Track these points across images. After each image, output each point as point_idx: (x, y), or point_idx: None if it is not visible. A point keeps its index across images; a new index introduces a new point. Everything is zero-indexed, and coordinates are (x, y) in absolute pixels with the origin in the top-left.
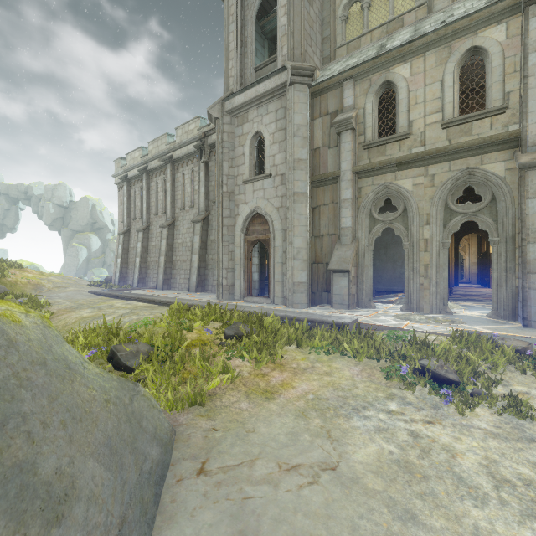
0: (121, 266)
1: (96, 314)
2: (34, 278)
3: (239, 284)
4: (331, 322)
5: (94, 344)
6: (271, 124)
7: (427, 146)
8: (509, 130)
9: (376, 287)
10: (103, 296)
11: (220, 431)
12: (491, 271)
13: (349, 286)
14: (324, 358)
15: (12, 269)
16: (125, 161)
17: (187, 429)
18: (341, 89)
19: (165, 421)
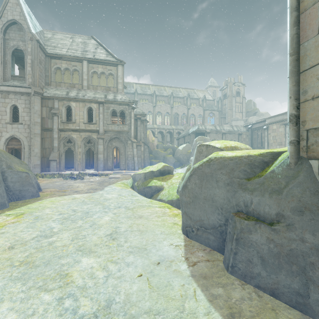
0: None
1: None
2: None
3: None
4: (51, 173)
5: None
6: (23, 104)
7: (80, 127)
8: (97, 128)
9: (68, 166)
10: None
11: None
12: None
13: (57, 165)
14: (50, 179)
15: None
16: None
17: None
18: (53, 101)
19: None
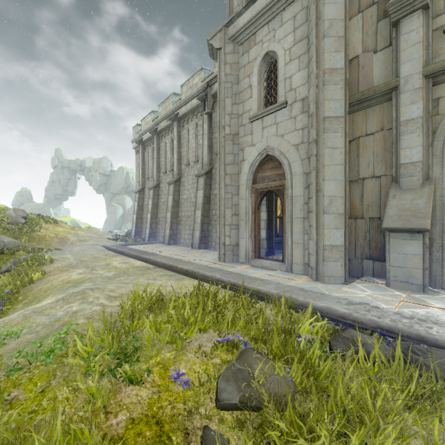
0: (136, 222)
1: (82, 277)
2: (63, 232)
3: (245, 244)
4: (444, 342)
5: None
6: (287, 36)
7: None
8: None
9: None
10: (112, 250)
11: None
12: None
13: (424, 254)
14: None
15: (48, 224)
16: (141, 127)
17: None
18: None
19: None
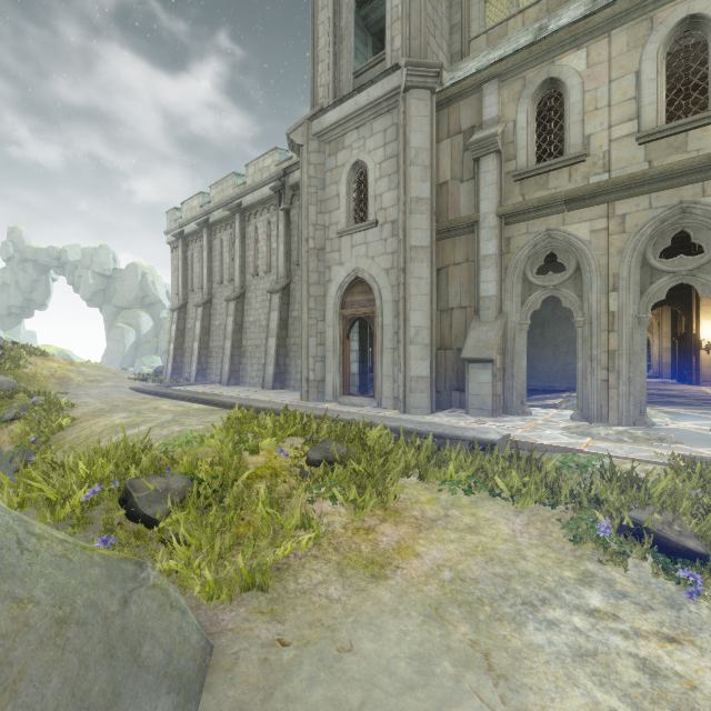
0: (174, 354)
1: (132, 420)
2: (60, 369)
3: (332, 378)
4: (469, 438)
5: (99, 477)
6: (378, 150)
7: (614, 173)
8: None
9: (528, 384)
10: (148, 393)
11: (291, 647)
12: (695, 361)
13: (493, 382)
14: (464, 501)
15: (32, 357)
16: (180, 212)
17: (233, 641)
18: (479, 94)
19: (192, 632)
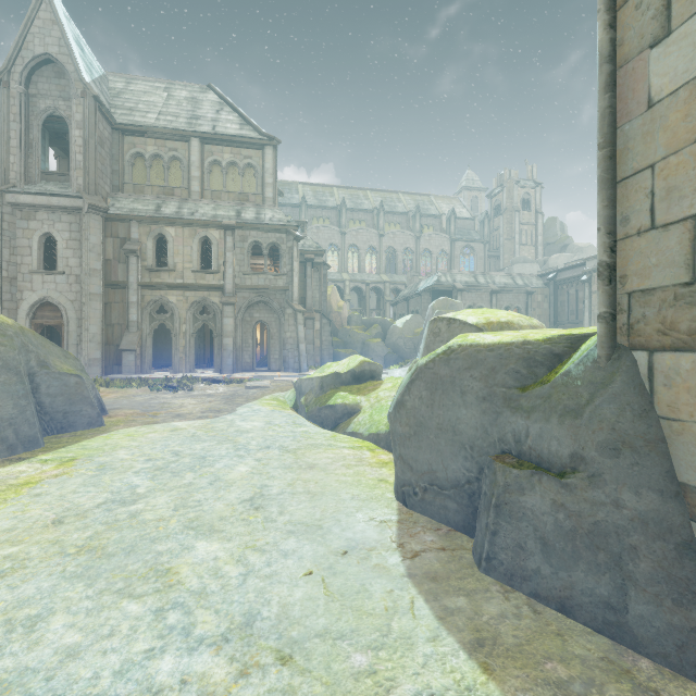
0: None
1: None
2: None
3: None
4: (124, 378)
5: None
6: (65, 232)
7: (185, 280)
8: (221, 283)
9: (158, 363)
10: None
11: None
12: None
13: (136, 360)
14: (123, 390)
15: None
16: None
17: None
18: (129, 224)
19: None
